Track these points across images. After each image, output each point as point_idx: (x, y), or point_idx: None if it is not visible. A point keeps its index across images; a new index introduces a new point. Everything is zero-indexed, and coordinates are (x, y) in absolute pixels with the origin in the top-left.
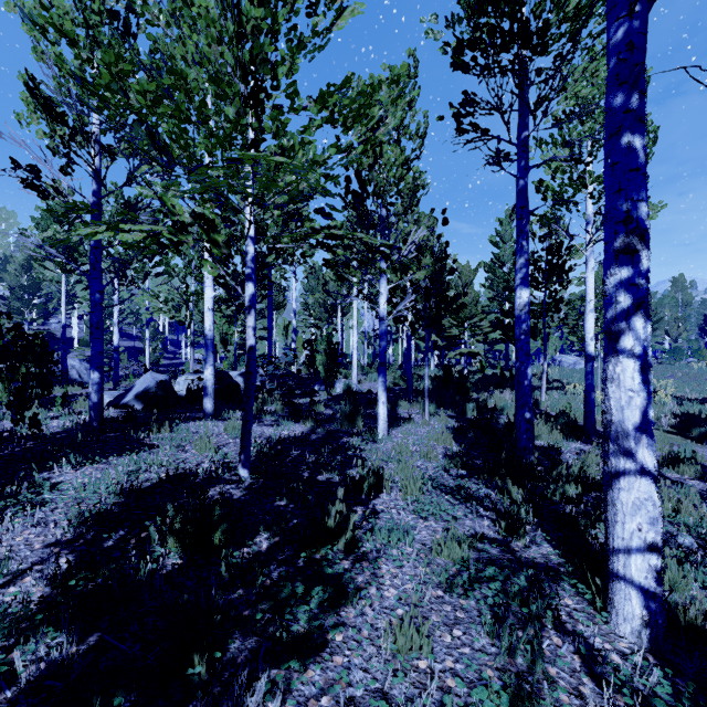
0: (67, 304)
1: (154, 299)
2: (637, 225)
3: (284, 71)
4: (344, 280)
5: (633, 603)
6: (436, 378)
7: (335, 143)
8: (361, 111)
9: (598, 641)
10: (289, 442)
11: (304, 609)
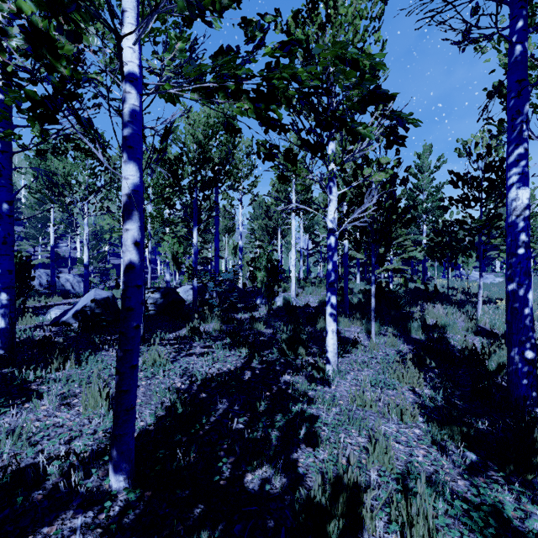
0: (71, 231)
1: (116, 222)
2: None
3: None
4: (285, 181)
5: None
6: (366, 292)
7: None
8: None
9: None
10: (217, 384)
11: None
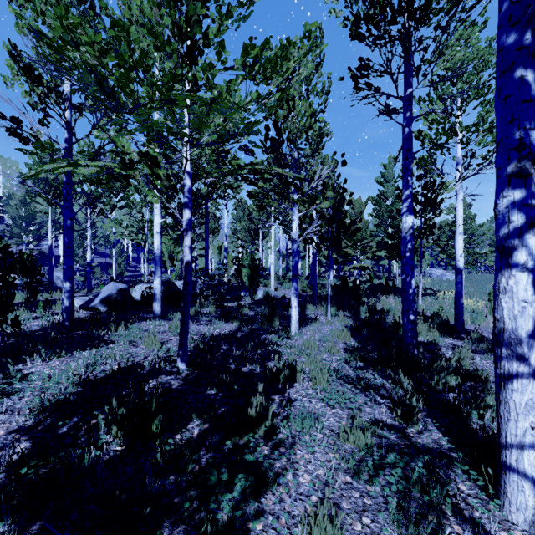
0: (55, 230)
1: (117, 226)
2: (530, 151)
3: (214, 31)
4: (264, 208)
5: (526, 494)
6: (335, 286)
7: (256, 91)
8: (278, 63)
9: (494, 529)
10: (220, 338)
11: (228, 497)
